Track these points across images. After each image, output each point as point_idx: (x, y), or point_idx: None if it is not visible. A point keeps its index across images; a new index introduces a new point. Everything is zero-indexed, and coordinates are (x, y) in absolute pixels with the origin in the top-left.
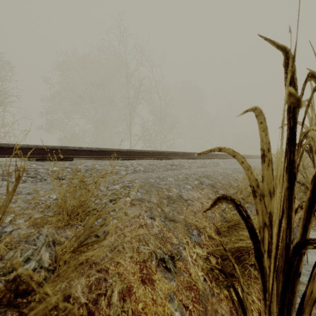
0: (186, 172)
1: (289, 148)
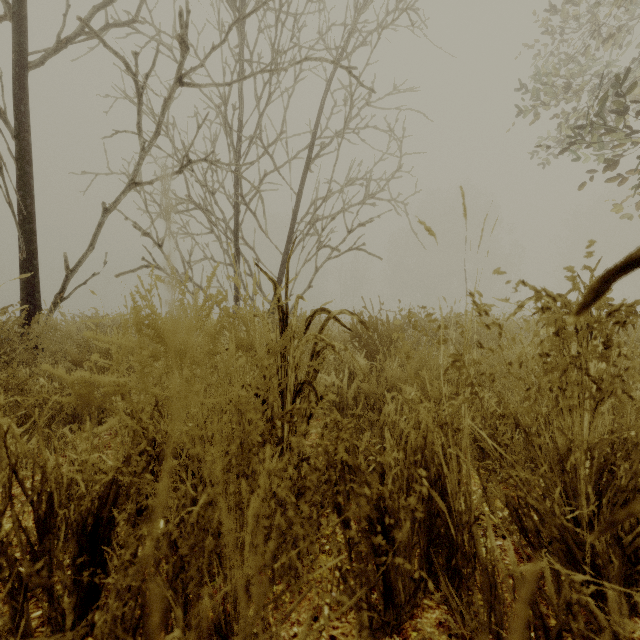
0: None
1: None
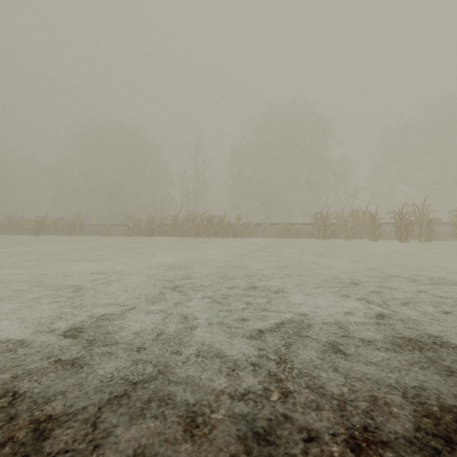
0: (446, 228)
1: (430, 223)
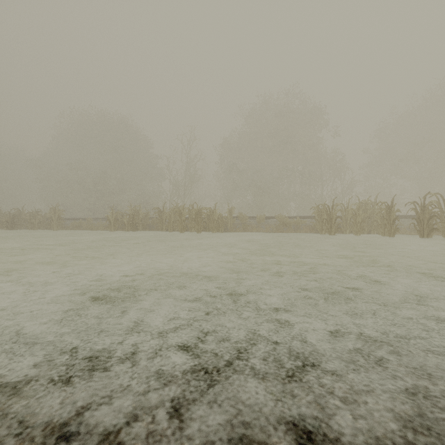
0: None
1: None
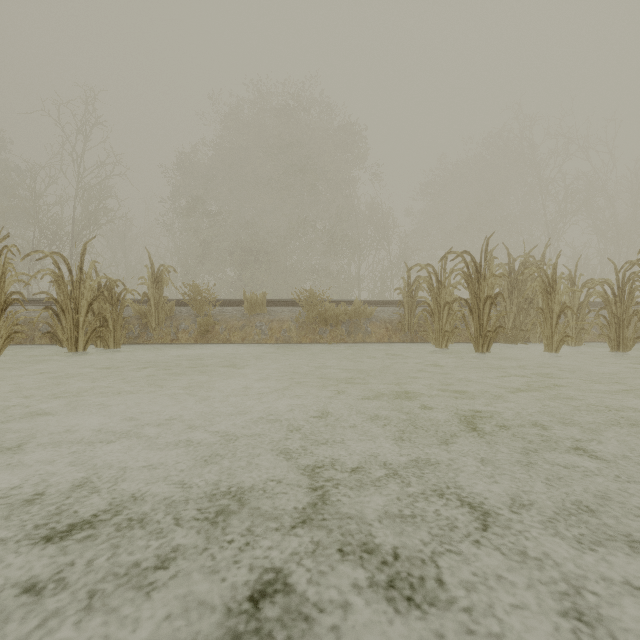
0: None
1: None
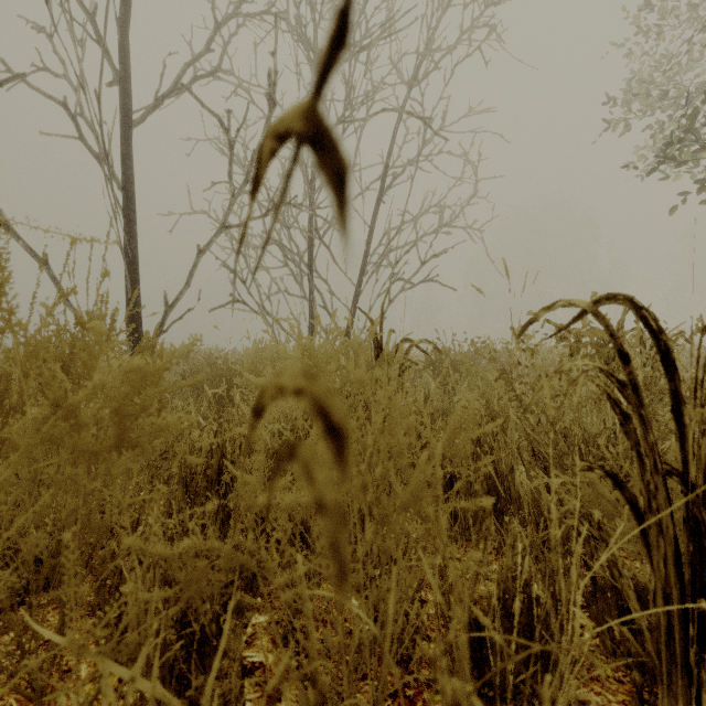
0: None
1: None
